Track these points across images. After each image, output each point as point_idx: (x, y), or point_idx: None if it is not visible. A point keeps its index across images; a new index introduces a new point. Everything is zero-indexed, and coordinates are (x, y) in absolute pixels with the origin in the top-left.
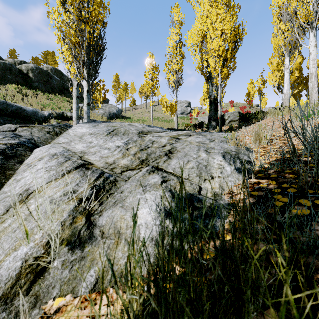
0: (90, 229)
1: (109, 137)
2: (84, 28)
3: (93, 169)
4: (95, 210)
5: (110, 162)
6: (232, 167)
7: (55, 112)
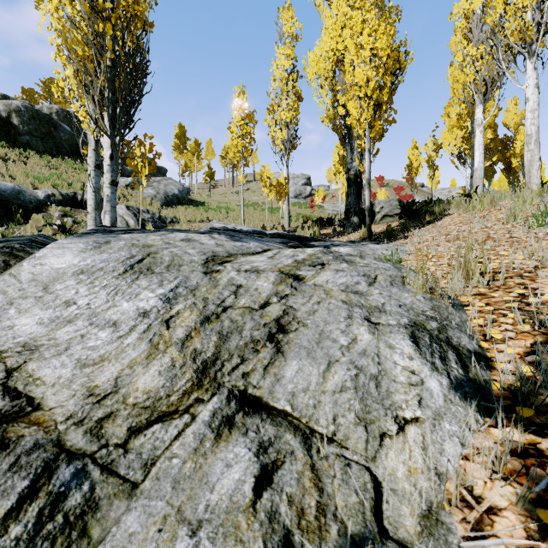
0: None
1: (128, 280)
2: (103, 29)
3: (23, 445)
4: None
5: (105, 385)
6: (443, 379)
7: (59, 193)
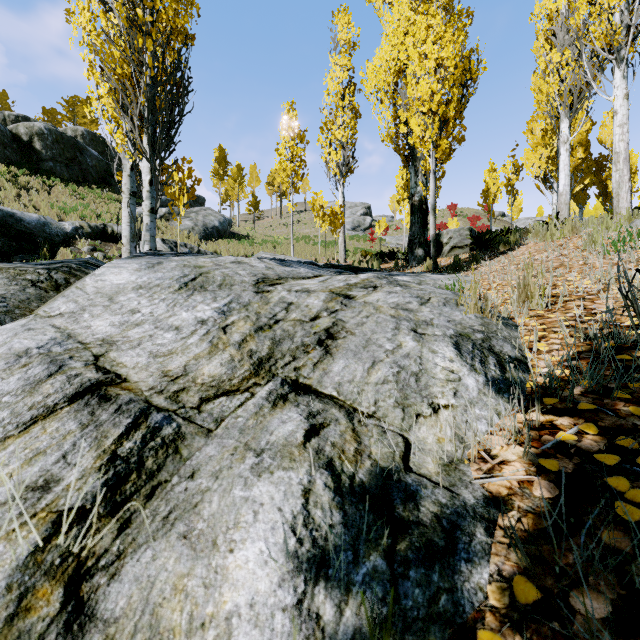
0: (73, 634)
1: (184, 295)
2: (143, 45)
3: (122, 399)
4: (102, 554)
5: (176, 370)
6: (480, 377)
7: (88, 225)
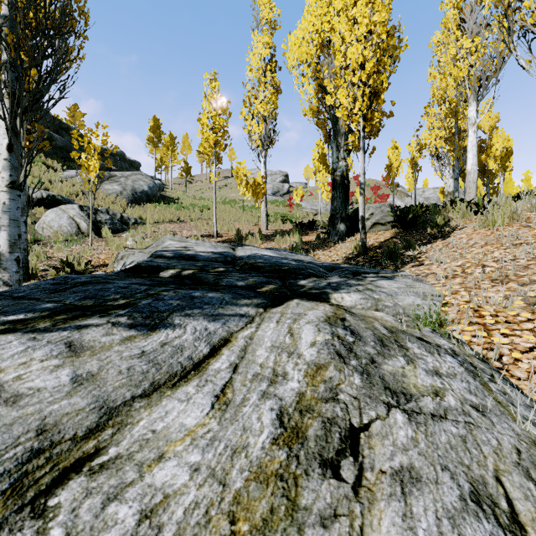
0: None
1: None
2: None
3: None
4: None
5: None
6: None
7: None
